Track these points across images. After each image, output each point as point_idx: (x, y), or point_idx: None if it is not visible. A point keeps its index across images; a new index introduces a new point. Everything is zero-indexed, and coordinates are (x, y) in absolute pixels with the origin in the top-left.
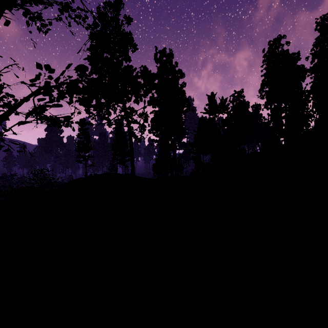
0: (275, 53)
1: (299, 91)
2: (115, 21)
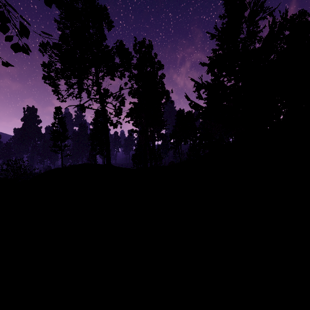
0: (248, 50)
1: None
2: None
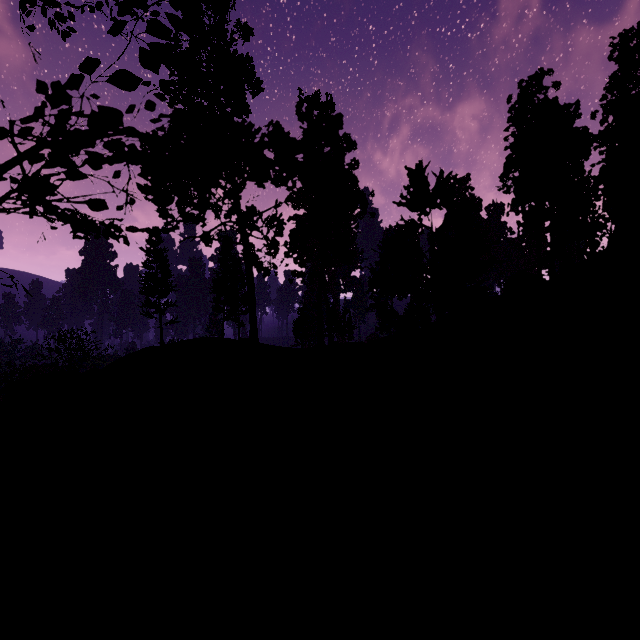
0: (532, 104)
1: (577, 178)
2: (218, 34)
